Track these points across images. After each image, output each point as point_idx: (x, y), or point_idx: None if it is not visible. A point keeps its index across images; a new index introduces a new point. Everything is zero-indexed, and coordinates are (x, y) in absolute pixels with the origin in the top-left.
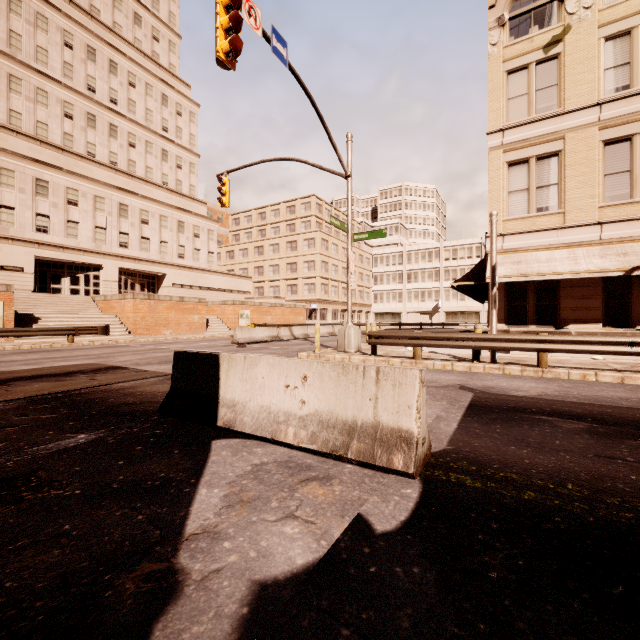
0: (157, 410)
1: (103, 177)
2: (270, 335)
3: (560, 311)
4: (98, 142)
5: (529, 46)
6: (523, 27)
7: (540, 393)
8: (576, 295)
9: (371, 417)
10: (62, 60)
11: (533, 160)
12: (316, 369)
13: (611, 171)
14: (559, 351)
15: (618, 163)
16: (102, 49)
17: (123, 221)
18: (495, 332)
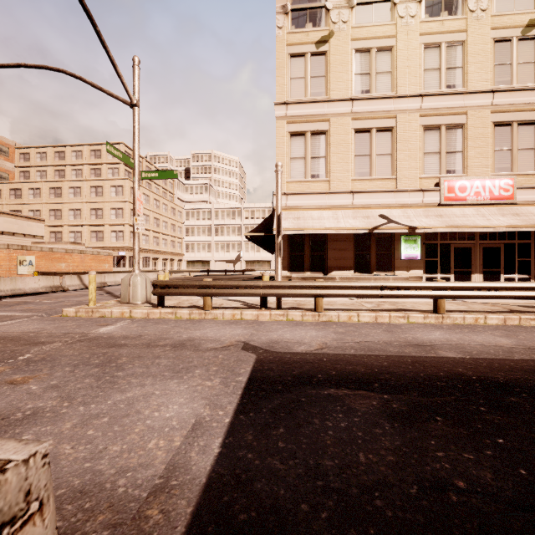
0: None
1: None
2: (49, 285)
3: (327, 260)
4: None
5: (306, 38)
6: (301, 21)
7: (321, 345)
8: (337, 247)
9: None
10: None
11: (308, 134)
12: None
13: (359, 153)
14: (332, 296)
15: (363, 148)
16: None
17: None
18: (280, 279)
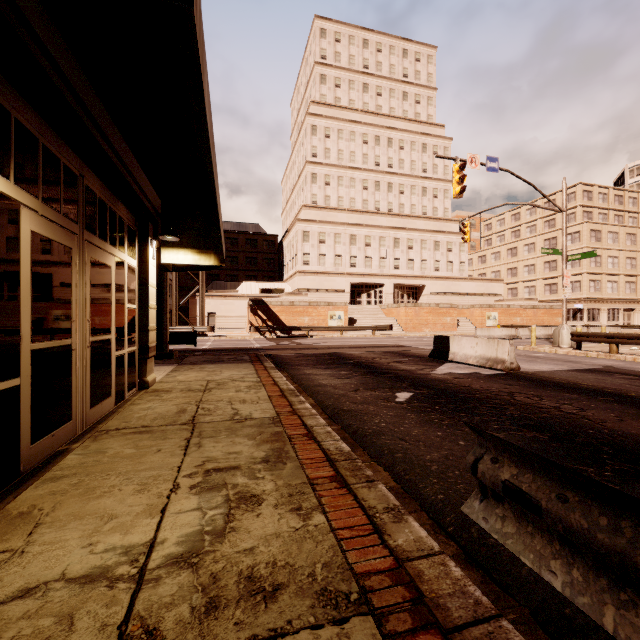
0: (428, 356)
1: (384, 222)
2: (508, 334)
3: None
4: (381, 199)
5: None
6: None
7: None
8: None
9: (495, 355)
10: (362, 154)
11: None
12: (480, 341)
13: None
14: None
15: None
16: (383, 133)
17: (396, 250)
18: None
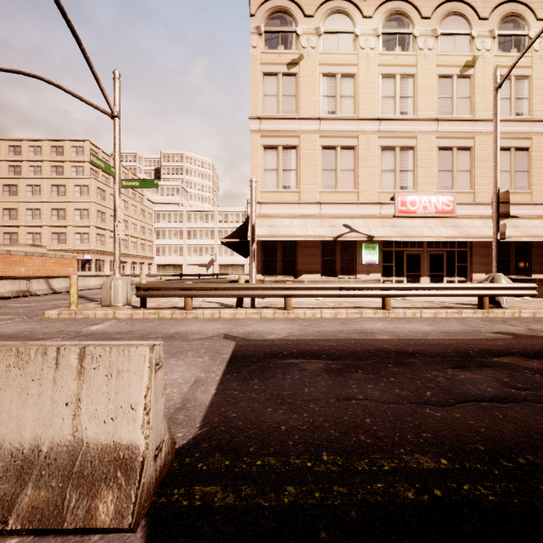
0: None
1: None
2: (15, 290)
3: (297, 265)
4: None
5: (278, 59)
6: (274, 42)
7: (288, 334)
8: (307, 253)
9: (68, 434)
10: None
11: (281, 148)
12: None
13: (326, 168)
14: (299, 296)
15: (329, 163)
16: None
17: None
18: (254, 282)
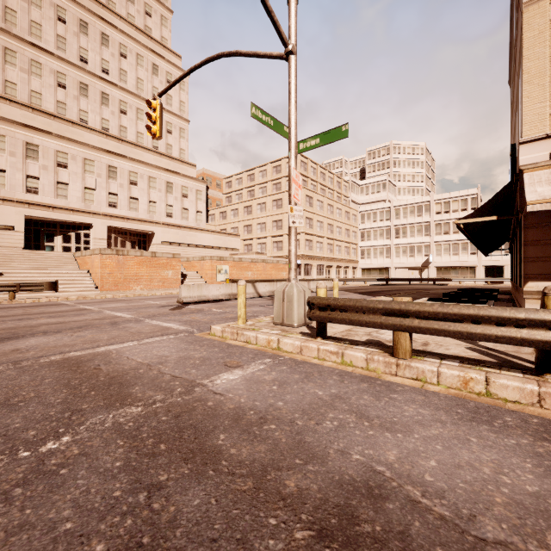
0: None
1: (94, 142)
2: (228, 293)
3: None
4: (90, 110)
5: None
6: None
7: None
8: None
9: None
10: (55, 34)
11: None
12: None
13: None
14: None
15: None
16: (94, 23)
17: (112, 182)
18: None
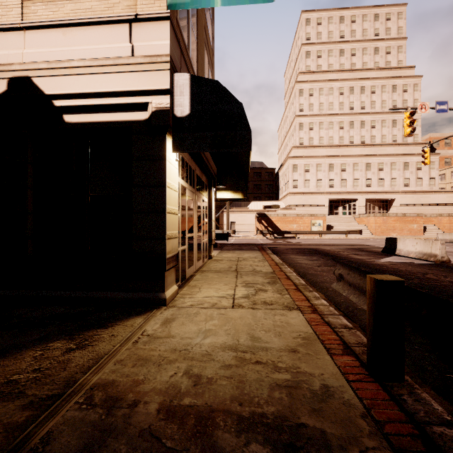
0: (380, 251)
1: (357, 152)
2: None
3: None
4: (354, 134)
5: None
6: None
7: None
8: None
9: (430, 251)
10: (338, 103)
11: None
12: (419, 241)
13: None
14: None
15: None
16: (356, 84)
17: (368, 172)
18: None
